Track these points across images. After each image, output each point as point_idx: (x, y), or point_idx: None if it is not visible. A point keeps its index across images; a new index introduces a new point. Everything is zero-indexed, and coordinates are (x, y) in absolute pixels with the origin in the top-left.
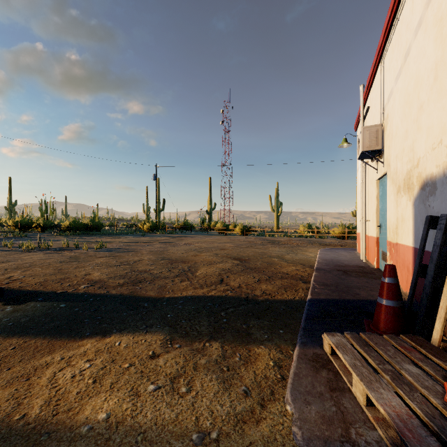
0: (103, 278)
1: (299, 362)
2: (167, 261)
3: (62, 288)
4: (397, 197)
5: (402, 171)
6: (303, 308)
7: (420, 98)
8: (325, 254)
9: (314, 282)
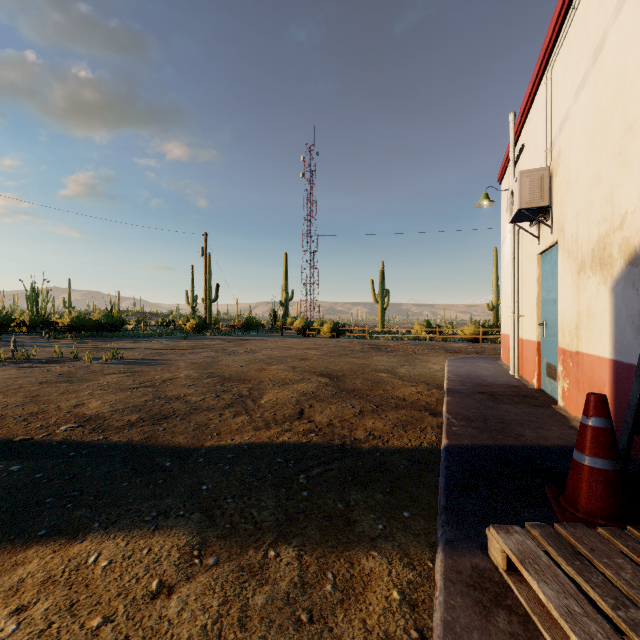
0: (103, 411)
1: (449, 593)
2: (217, 380)
3: (26, 431)
4: (577, 279)
5: (589, 237)
6: (438, 463)
7: (628, 114)
8: (456, 366)
9: (449, 414)
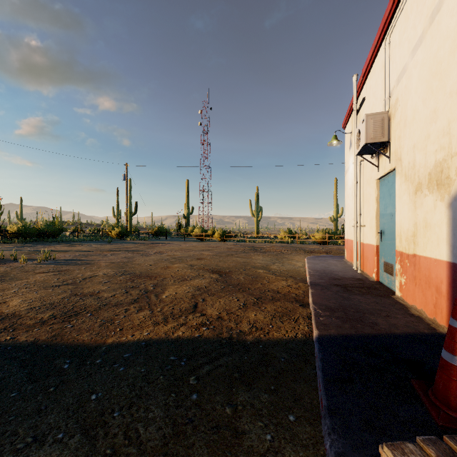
0: (19, 310)
1: None
2: (128, 277)
3: None
4: (414, 197)
5: (426, 163)
6: (313, 355)
7: None
8: (314, 263)
9: (315, 305)
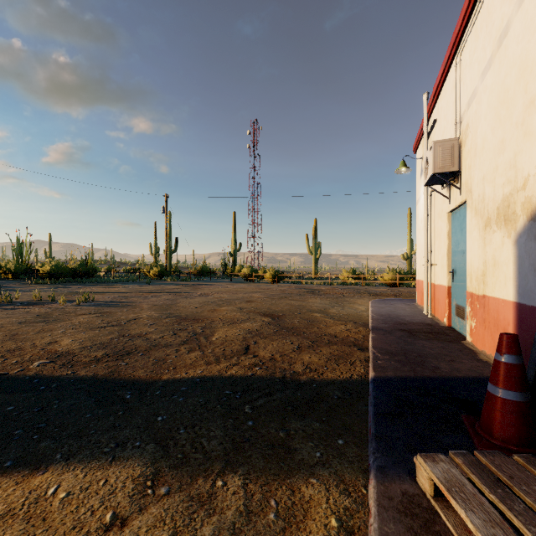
0: (73, 348)
1: (382, 519)
2: (174, 319)
3: (2, 367)
4: (484, 233)
5: (494, 197)
6: (367, 394)
7: (530, 90)
8: (378, 307)
9: (374, 349)
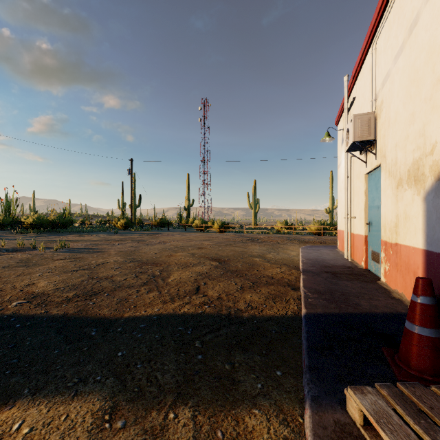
0: (47, 290)
1: None
2: (137, 264)
3: None
4: (396, 191)
5: (405, 161)
6: (300, 328)
7: (437, 70)
8: (307, 253)
9: (305, 289)
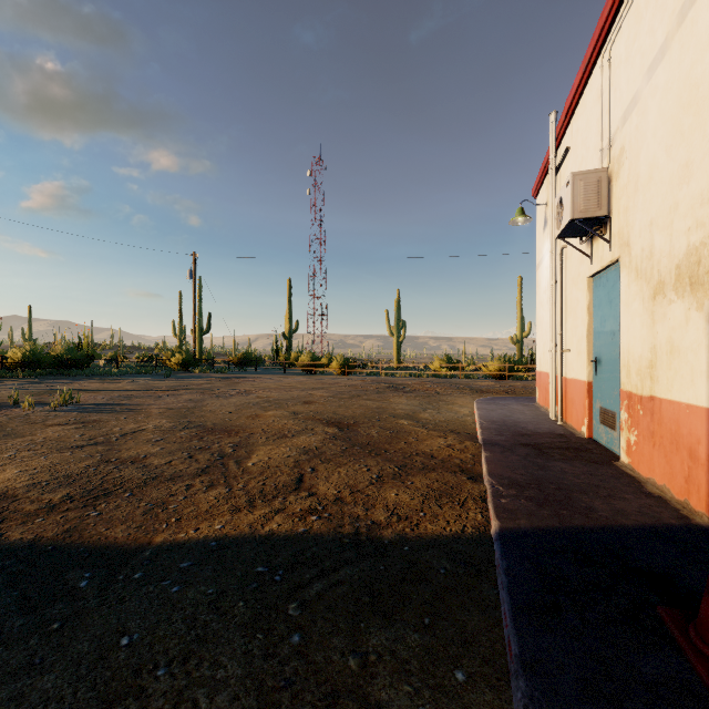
0: (15, 487)
1: None
2: (194, 432)
3: None
4: (652, 304)
5: (671, 250)
6: (492, 563)
7: None
8: (487, 410)
9: (492, 478)
